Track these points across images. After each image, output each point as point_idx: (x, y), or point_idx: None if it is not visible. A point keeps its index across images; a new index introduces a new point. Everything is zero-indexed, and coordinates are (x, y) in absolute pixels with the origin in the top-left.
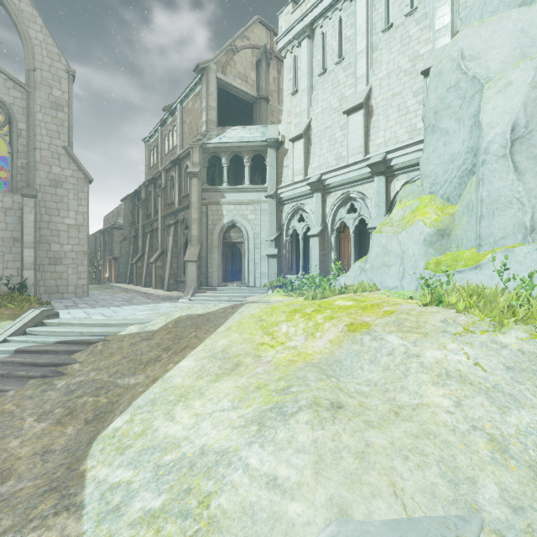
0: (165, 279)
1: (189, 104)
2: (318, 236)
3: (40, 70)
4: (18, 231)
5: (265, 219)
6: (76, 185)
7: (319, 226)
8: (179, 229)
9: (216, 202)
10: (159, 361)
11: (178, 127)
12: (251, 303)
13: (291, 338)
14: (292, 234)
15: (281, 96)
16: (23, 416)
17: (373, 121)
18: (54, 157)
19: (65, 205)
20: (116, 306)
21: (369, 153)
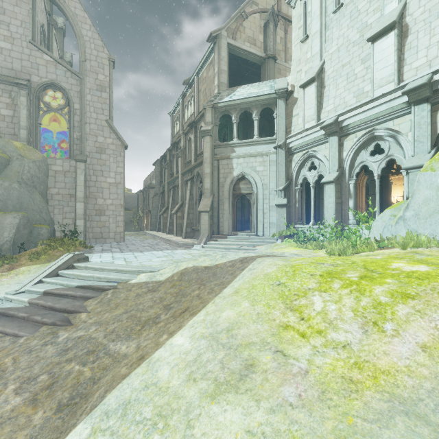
0: (183, 228)
1: (203, 74)
2: (334, 182)
3: (89, 61)
4: (73, 188)
5: (274, 170)
6: (115, 150)
7: (334, 173)
8: (194, 183)
9: (226, 157)
10: (155, 324)
11: (195, 96)
12: (263, 257)
13: (334, 324)
14: (301, 183)
15: (288, 55)
16: (8, 380)
17: (409, 41)
18: (99, 129)
19: (107, 168)
20: (139, 251)
21: (403, 81)
